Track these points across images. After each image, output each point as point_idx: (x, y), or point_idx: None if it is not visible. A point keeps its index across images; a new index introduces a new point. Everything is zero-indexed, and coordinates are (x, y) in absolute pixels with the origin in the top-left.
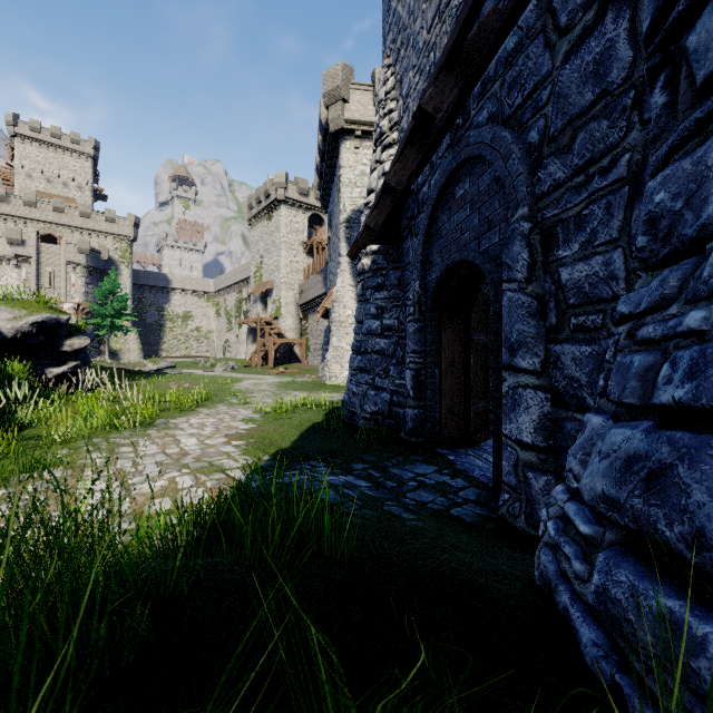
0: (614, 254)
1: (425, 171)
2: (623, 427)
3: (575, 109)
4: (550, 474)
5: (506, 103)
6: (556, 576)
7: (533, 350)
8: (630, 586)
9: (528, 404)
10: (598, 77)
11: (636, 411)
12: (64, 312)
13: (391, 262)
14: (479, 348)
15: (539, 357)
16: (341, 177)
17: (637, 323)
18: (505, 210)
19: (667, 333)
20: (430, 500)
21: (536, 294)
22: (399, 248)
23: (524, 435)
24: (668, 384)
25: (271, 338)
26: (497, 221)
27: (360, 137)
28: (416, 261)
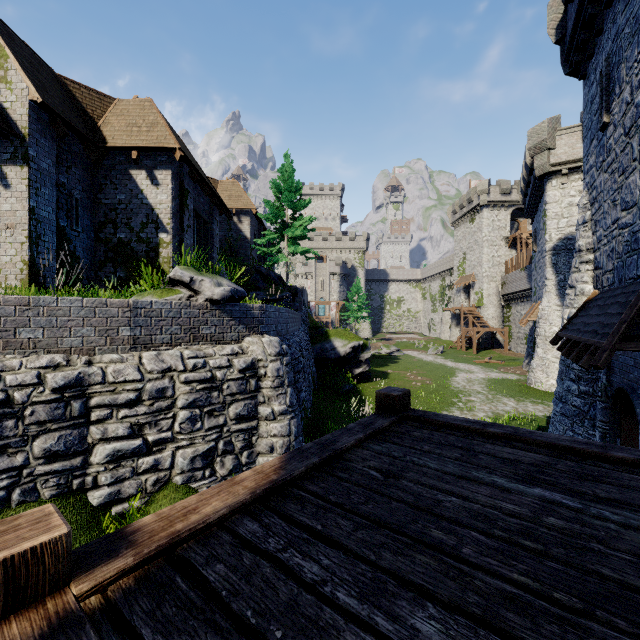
0: None
1: None
2: None
3: None
4: None
5: None
6: None
7: None
8: None
9: None
10: None
11: None
12: (360, 338)
13: None
14: None
15: None
16: (546, 212)
17: None
18: None
19: None
20: None
21: None
22: None
23: None
24: None
25: (474, 328)
26: None
27: (567, 174)
28: None
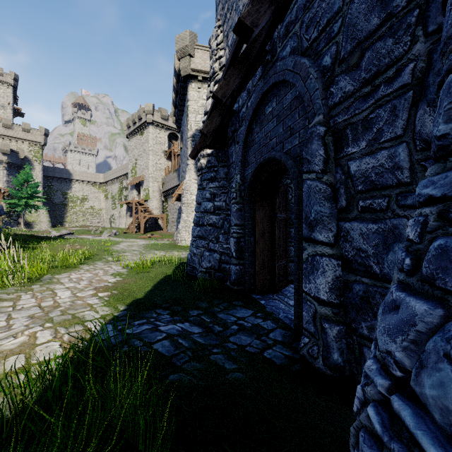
0: (399, 148)
1: (243, 96)
2: None
3: (363, 34)
4: (342, 324)
5: (304, 38)
6: None
7: (327, 226)
8: None
9: (324, 269)
10: (384, 4)
11: None
12: None
13: (220, 162)
14: (281, 222)
15: (332, 231)
16: (188, 107)
17: (450, 205)
18: (303, 119)
19: None
20: (248, 343)
21: (330, 182)
22: (226, 152)
23: (321, 293)
24: None
25: (142, 214)
26: (297, 128)
27: (201, 81)
28: (237, 160)
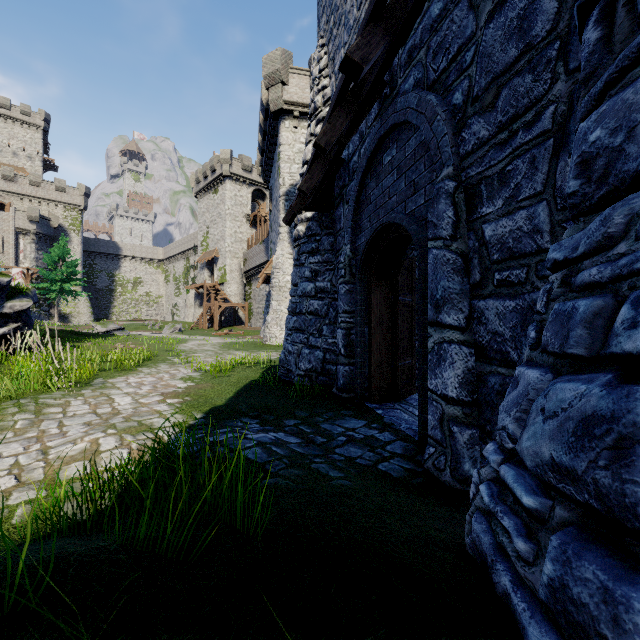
0: (538, 207)
1: (355, 141)
2: (571, 381)
3: (499, 67)
4: (475, 427)
5: (431, 68)
6: (492, 551)
7: (457, 306)
8: (600, 588)
9: (453, 360)
10: (522, 32)
11: (582, 363)
12: (4, 274)
13: (324, 228)
14: (405, 308)
15: (464, 312)
16: (281, 154)
17: (573, 269)
18: (430, 172)
19: (620, 272)
20: (358, 455)
21: (460, 251)
22: (332, 216)
23: (449, 389)
24: (633, 329)
25: (216, 302)
26: (422, 183)
27: (298, 118)
28: (347, 226)
